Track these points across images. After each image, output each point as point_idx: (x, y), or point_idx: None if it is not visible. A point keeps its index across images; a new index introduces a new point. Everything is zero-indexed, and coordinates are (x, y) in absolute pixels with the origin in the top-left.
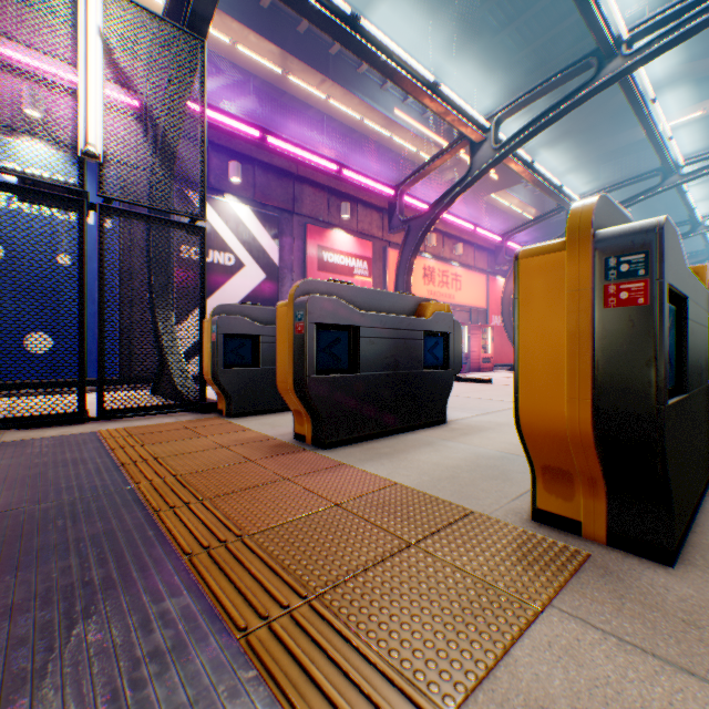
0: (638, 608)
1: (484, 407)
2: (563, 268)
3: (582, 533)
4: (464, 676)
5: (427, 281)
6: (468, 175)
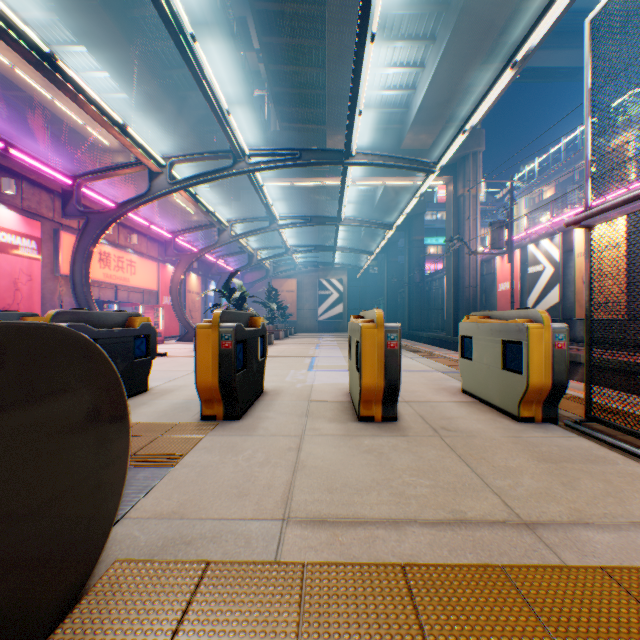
0: (229, 429)
1: (169, 376)
2: (212, 334)
3: (217, 418)
4: (188, 449)
5: (104, 265)
6: (149, 194)
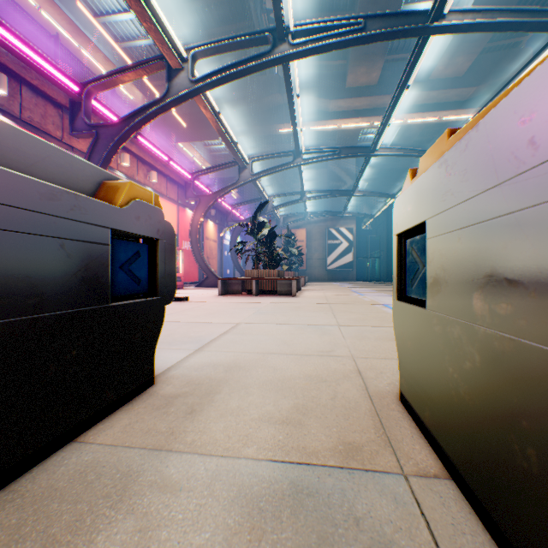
0: None
1: (196, 335)
2: None
3: None
4: None
5: None
6: (166, 97)
